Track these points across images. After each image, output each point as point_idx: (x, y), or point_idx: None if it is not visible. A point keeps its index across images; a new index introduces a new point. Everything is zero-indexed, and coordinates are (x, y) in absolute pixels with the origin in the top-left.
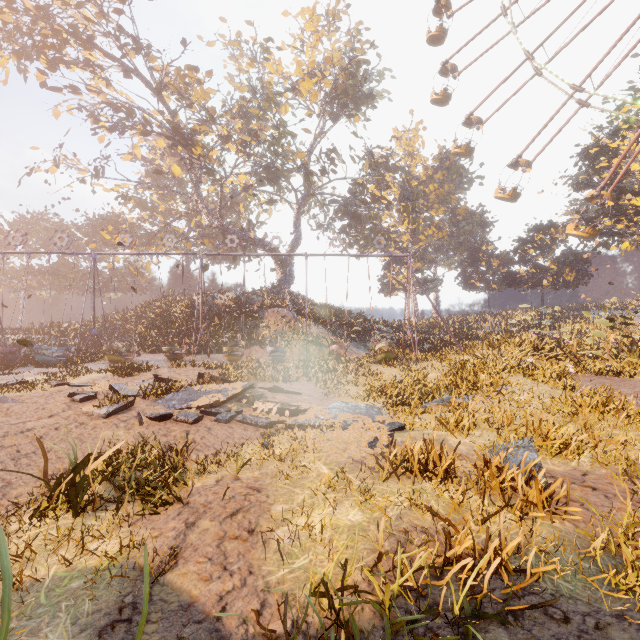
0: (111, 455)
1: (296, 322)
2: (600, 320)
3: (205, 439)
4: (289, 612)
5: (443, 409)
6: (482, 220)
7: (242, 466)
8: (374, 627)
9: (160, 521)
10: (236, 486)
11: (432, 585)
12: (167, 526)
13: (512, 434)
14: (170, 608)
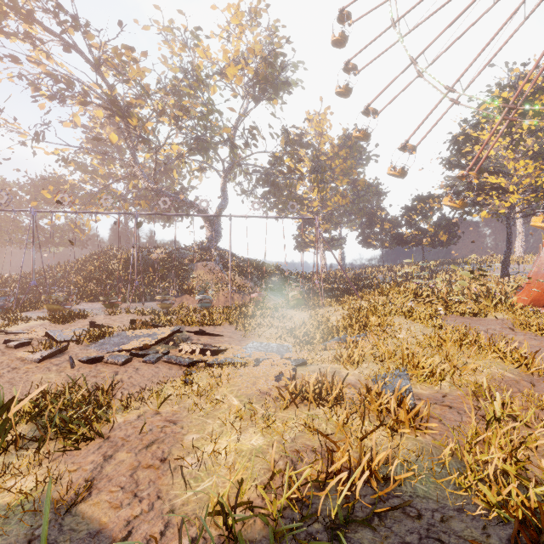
0: (39, 397)
1: (222, 274)
2: (463, 272)
3: (132, 378)
4: (190, 530)
5: (339, 346)
6: (377, 190)
7: (163, 401)
8: (263, 537)
9: (80, 456)
10: (155, 420)
11: (316, 496)
12: (86, 460)
13: (392, 365)
14: (79, 536)
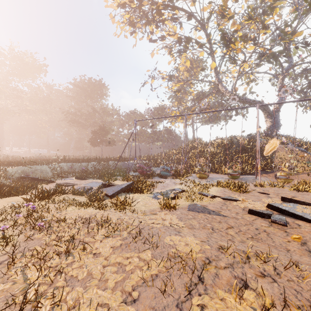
0: None
1: (307, 154)
2: None
3: None
4: None
5: None
6: None
7: None
8: None
9: None
10: None
11: None
12: None
13: None
14: None
